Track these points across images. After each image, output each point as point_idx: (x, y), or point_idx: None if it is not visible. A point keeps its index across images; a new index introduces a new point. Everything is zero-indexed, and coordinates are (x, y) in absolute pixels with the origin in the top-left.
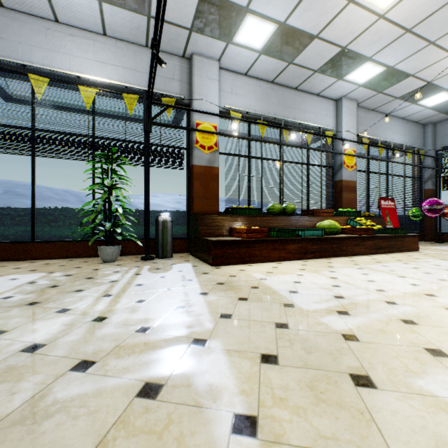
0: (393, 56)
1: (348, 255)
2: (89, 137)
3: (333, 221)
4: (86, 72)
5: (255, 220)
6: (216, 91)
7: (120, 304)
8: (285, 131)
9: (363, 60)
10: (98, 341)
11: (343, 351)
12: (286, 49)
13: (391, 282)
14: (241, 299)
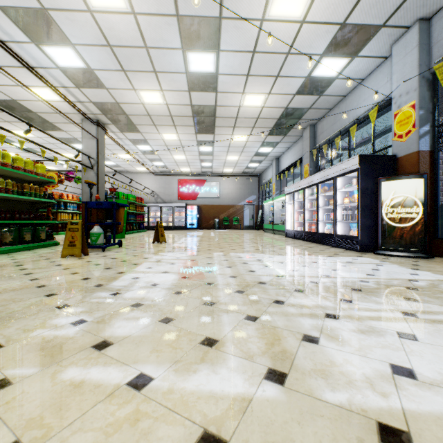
0: None
1: None
2: None
3: None
4: None
5: None
6: None
7: (379, 322)
8: None
9: None
10: (284, 319)
11: None
12: None
13: None
14: None
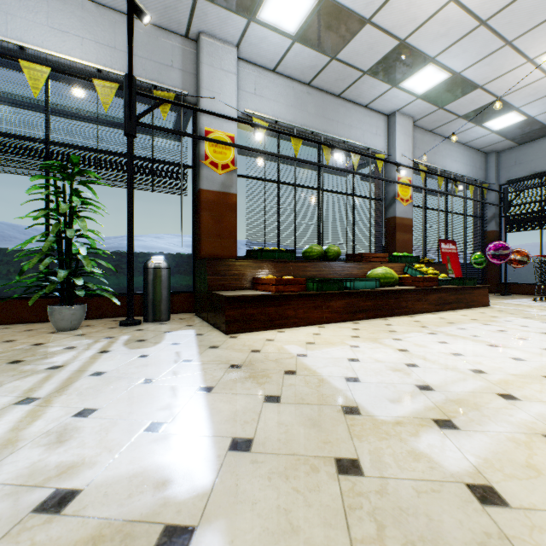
0: (461, 58)
1: (409, 313)
2: (39, 140)
3: (388, 269)
4: (34, 42)
5: (287, 266)
6: (234, 88)
7: (38, 424)
8: (325, 150)
9: (425, 61)
10: None
11: (493, 545)
12: (329, 36)
13: (485, 355)
14: (270, 400)
